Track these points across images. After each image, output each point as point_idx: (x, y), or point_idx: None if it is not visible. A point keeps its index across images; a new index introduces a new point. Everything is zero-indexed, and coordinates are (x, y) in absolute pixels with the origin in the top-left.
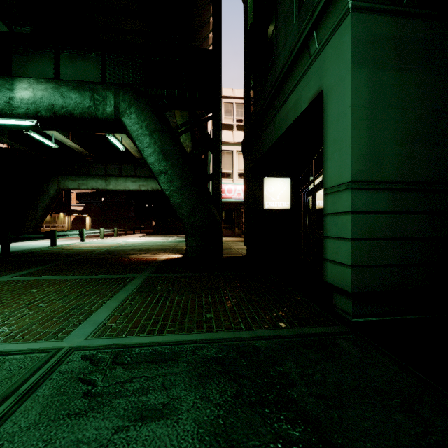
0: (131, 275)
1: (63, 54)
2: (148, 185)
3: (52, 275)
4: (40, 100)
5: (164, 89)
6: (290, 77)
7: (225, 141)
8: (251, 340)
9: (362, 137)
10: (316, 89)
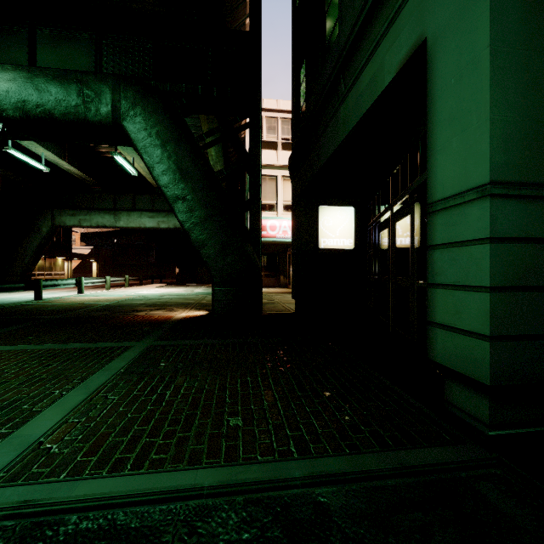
0: (127, 343)
1: (41, 33)
2: (170, 222)
3: (8, 343)
4: (5, 94)
5: (182, 84)
6: (365, 39)
7: (267, 163)
8: (310, 486)
9: (509, 102)
10: (413, 43)
